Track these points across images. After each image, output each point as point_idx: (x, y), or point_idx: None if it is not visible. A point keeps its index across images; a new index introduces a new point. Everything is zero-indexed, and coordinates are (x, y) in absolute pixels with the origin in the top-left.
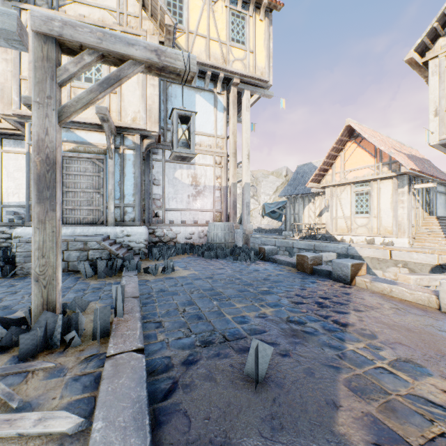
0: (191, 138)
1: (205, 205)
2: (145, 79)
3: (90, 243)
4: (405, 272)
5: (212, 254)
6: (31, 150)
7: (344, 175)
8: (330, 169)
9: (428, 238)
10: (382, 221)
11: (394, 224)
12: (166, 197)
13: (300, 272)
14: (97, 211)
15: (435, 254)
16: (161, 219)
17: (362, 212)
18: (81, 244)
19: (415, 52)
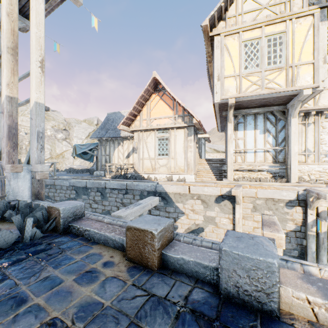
0: None
1: None
2: None
3: None
4: (199, 203)
5: None
6: None
7: (150, 122)
8: (139, 116)
9: (204, 174)
10: (178, 161)
11: (186, 164)
12: None
13: (137, 271)
14: None
15: (219, 187)
16: None
17: (163, 154)
18: None
19: (209, 23)
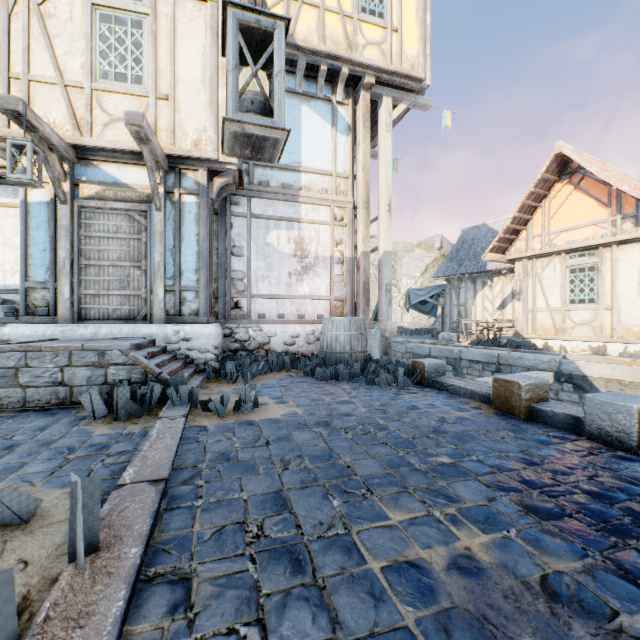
0: (275, 88)
1: (317, 290)
2: (215, 75)
3: (110, 353)
4: None
5: (329, 373)
6: (28, 198)
7: (549, 240)
8: (524, 230)
9: None
10: (622, 315)
11: None
12: (253, 276)
13: (503, 415)
14: (136, 298)
15: None
16: (244, 313)
17: (583, 300)
18: (94, 355)
19: None
